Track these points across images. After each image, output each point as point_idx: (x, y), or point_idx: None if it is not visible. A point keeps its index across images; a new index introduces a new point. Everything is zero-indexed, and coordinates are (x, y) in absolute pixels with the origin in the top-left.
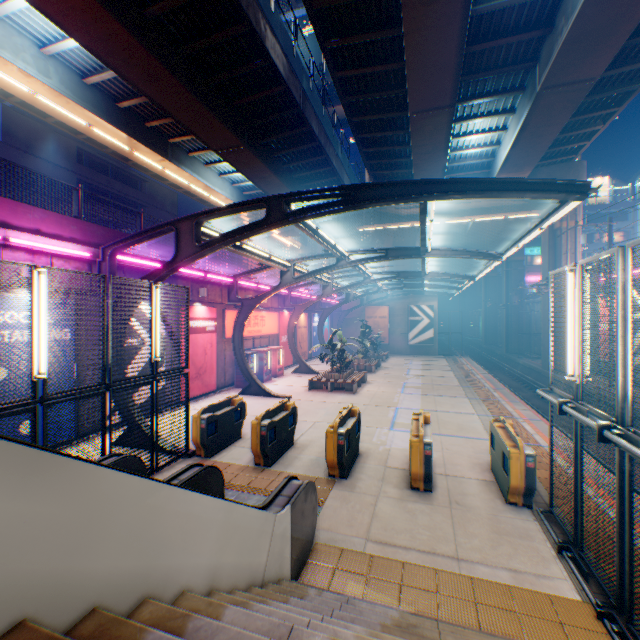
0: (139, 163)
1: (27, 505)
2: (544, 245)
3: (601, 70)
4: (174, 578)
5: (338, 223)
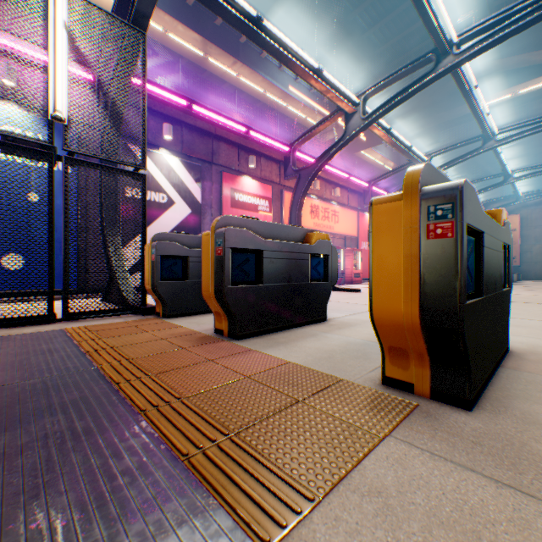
0: (217, 76)
1: None
2: None
3: None
4: None
5: (438, 107)
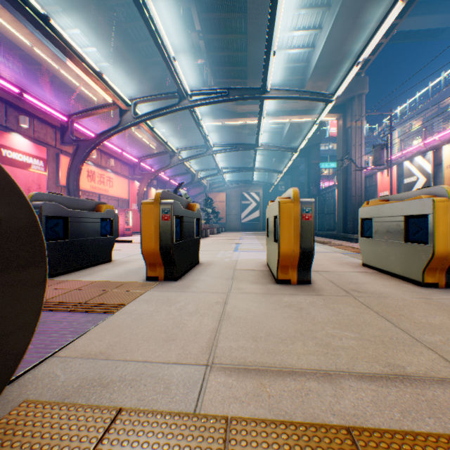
0: None
1: None
2: (339, 141)
3: None
4: None
5: (185, 116)
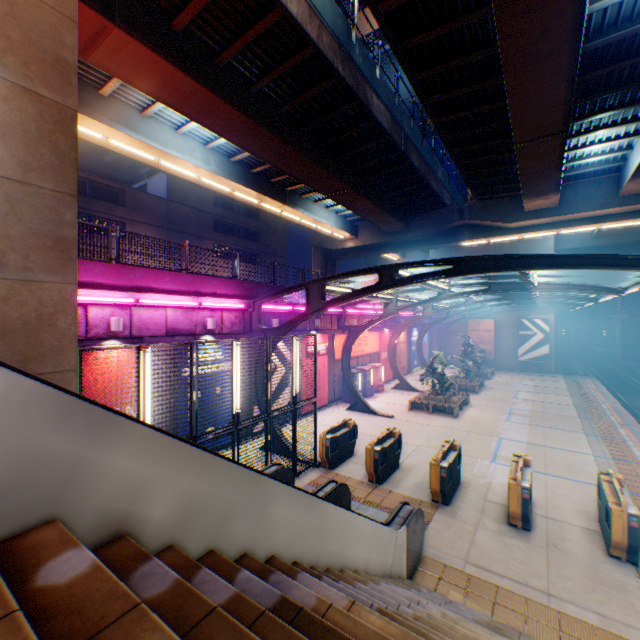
0: (264, 210)
1: (312, 519)
2: None
3: None
4: (351, 560)
5: (437, 239)
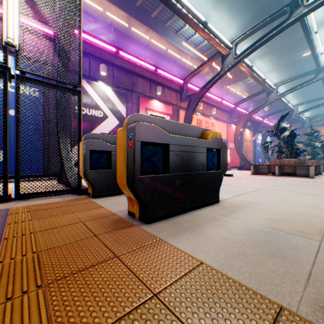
0: (137, 39)
1: None
2: None
3: None
4: None
5: (280, 55)
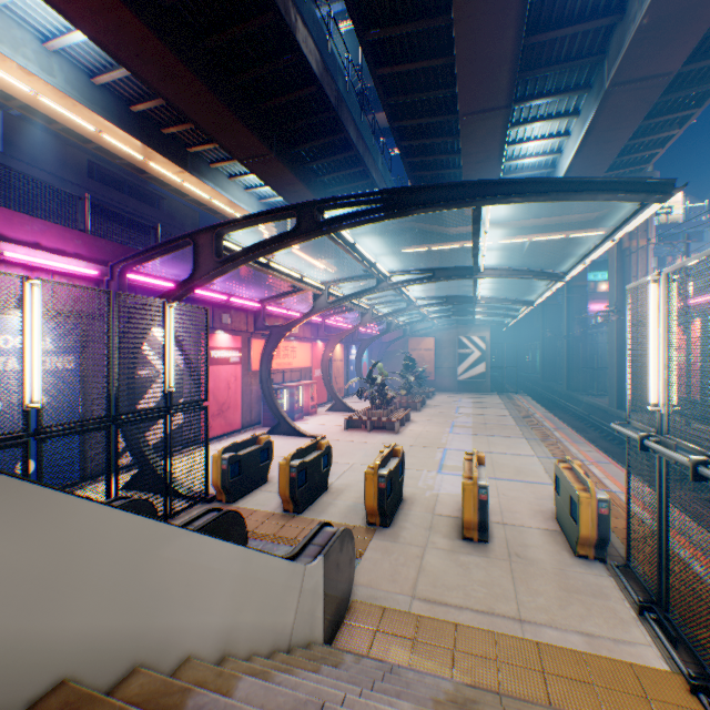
0: (155, 175)
1: None
2: (611, 267)
3: (679, 63)
4: (175, 642)
5: (378, 244)
